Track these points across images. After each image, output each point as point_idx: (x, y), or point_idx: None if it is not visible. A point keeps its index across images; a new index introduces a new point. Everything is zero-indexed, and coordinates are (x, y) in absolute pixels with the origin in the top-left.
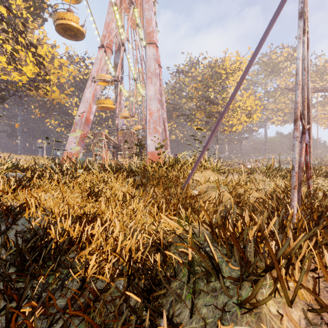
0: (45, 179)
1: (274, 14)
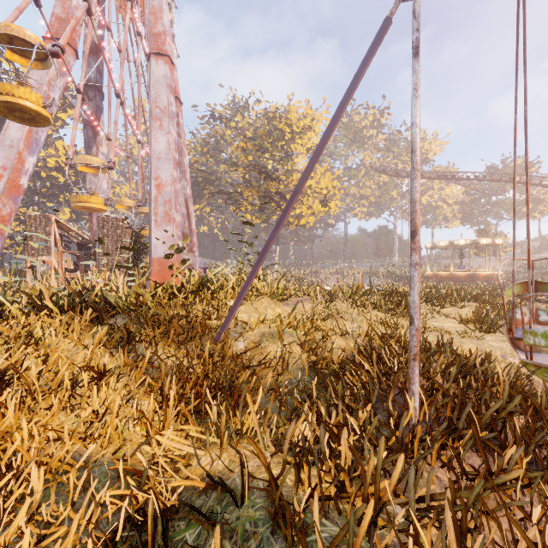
0: None
1: (373, 42)
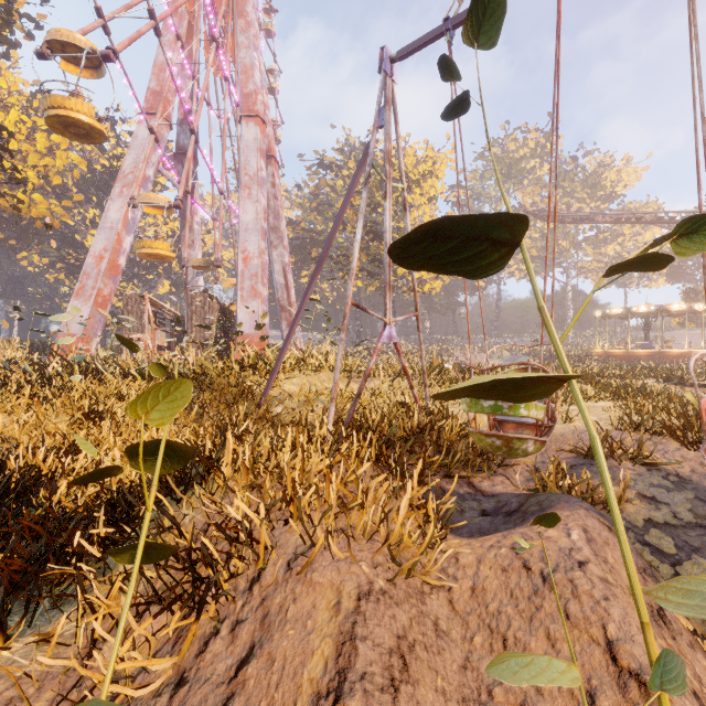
0: (7, 393)
1: (360, 161)
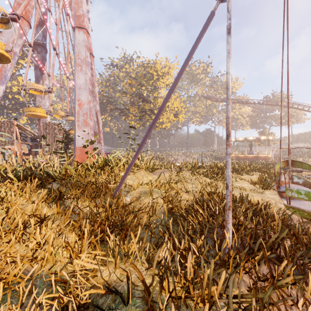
0: None
1: (204, 25)
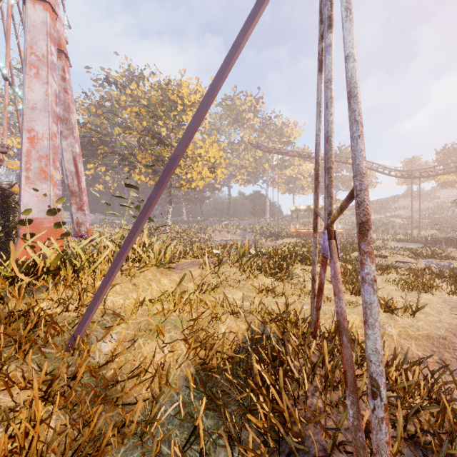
0: None
1: None
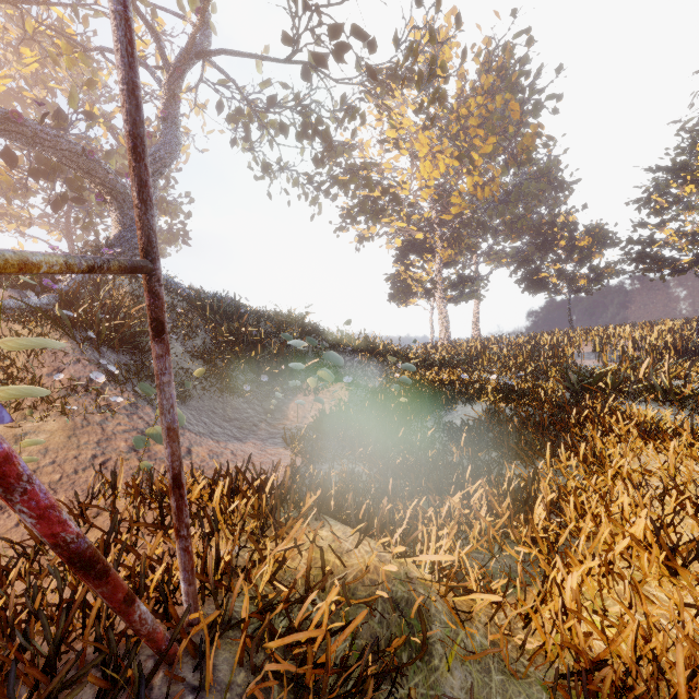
0: None
1: None
